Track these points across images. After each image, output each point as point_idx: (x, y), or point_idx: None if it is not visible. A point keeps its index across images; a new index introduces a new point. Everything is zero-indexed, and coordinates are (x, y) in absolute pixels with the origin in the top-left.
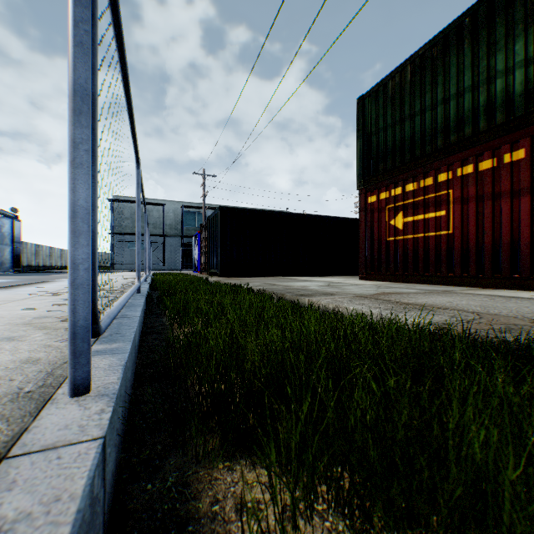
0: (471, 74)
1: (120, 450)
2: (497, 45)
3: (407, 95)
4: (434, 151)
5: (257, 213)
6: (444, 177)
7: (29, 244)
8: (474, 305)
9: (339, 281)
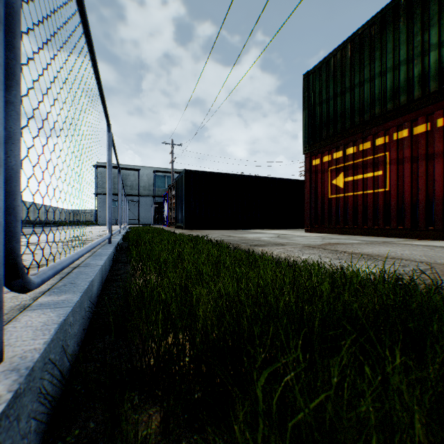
0: (406, 49)
1: (44, 429)
2: (431, 21)
3: (347, 70)
4: (372, 118)
5: (216, 175)
6: (381, 141)
7: (28, 203)
8: (418, 255)
9: (287, 233)
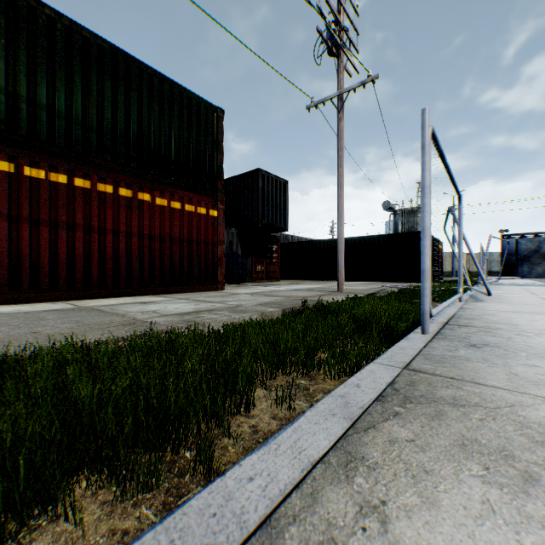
0: None
1: None
2: None
3: None
4: None
5: None
6: None
7: None
8: None
9: None
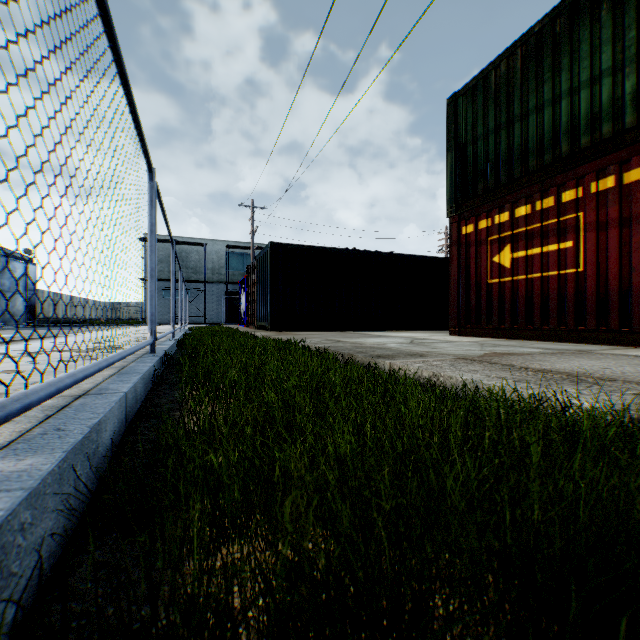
0: (611, 51)
1: None
2: None
3: (517, 88)
4: (556, 160)
5: (317, 250)
6: (570, 195)
7: (46, 293)
8: None
9: (424, 337)
